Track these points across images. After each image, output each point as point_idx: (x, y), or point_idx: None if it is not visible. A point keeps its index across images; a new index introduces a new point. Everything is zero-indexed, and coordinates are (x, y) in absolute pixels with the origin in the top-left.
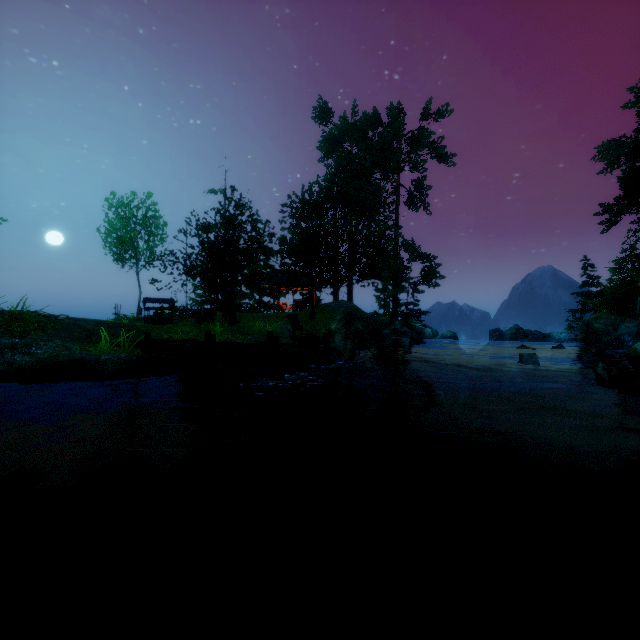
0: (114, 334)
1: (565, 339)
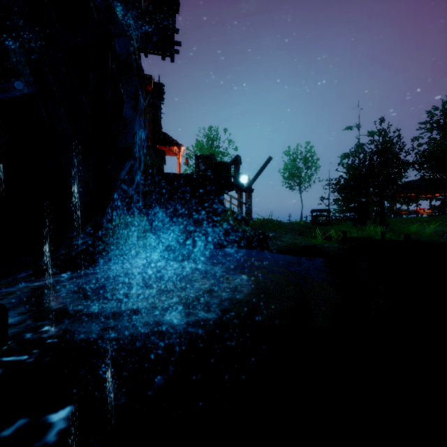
0: (312, 232)
1: None
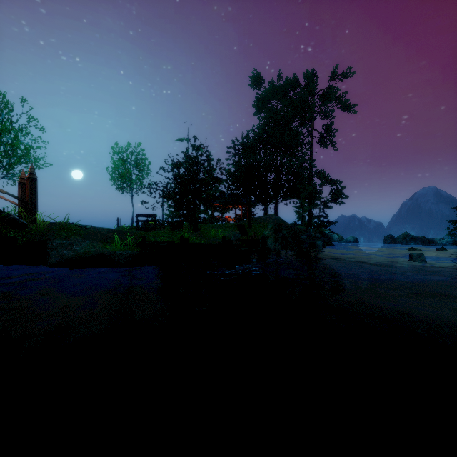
0: (121, 238)
1: (447, 243)
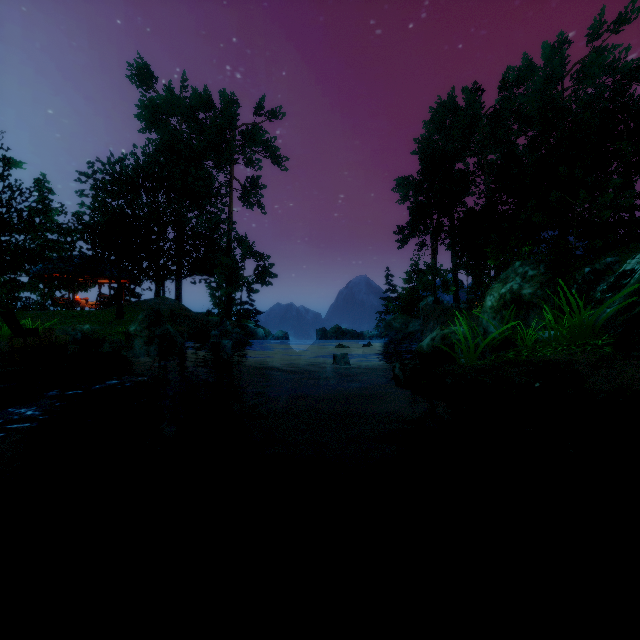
0: None
1: (373, 337)
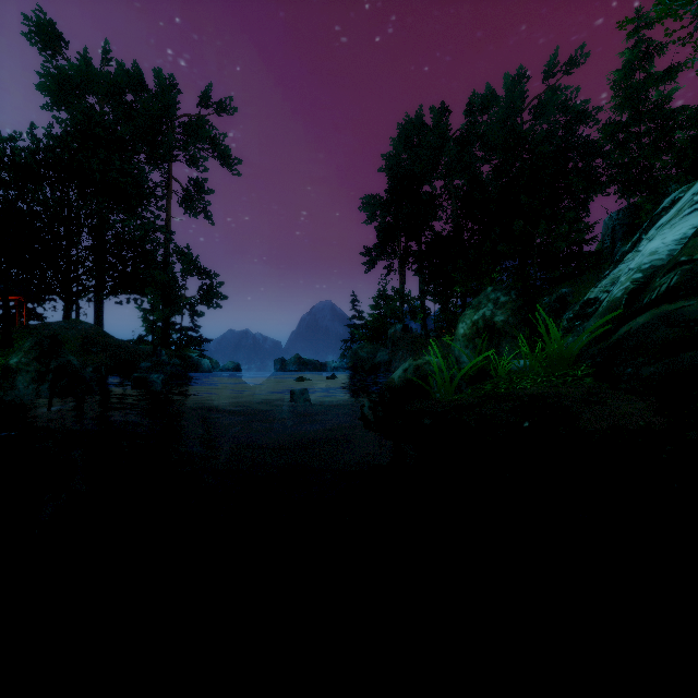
0: None
1: (339, 367)
